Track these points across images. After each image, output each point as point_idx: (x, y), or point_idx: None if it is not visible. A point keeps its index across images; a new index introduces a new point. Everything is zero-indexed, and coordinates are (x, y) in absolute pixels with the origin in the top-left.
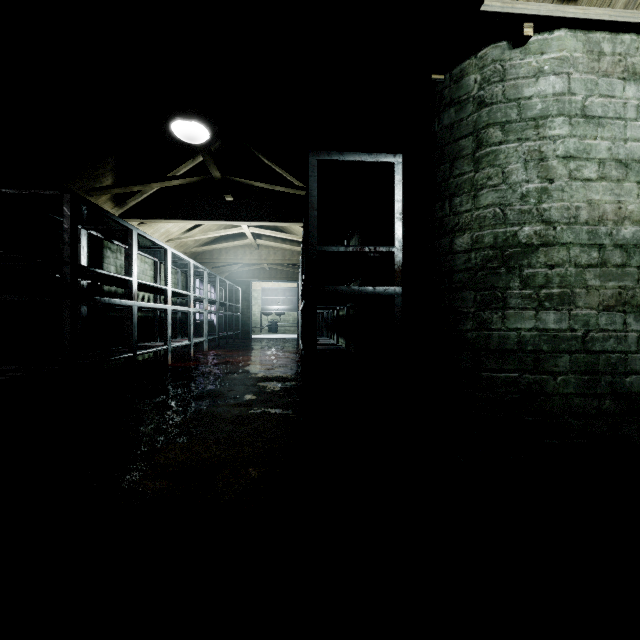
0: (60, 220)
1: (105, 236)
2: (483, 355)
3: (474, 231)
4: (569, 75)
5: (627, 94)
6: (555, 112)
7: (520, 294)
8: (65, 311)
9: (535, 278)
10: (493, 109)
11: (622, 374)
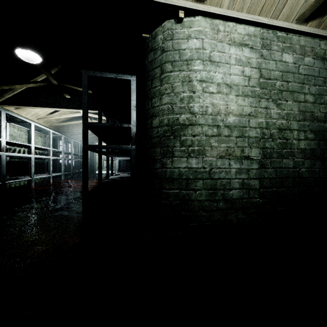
0: None
1: None
2: (163, 181)
3: (160, 116)
4: (203, 39)
5: (231, 52)
6: (196, 57)
7: (180, 149)
8: None
9: (187, 141)
10: (167, 54)
11: (228, 189)
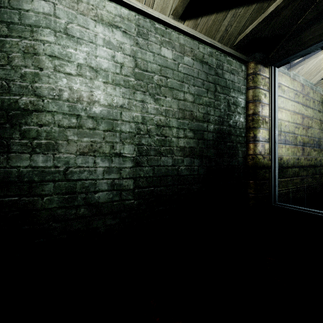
0: None
1: None
2: None
3: None
4: (55, 4)
5: (97, 30)
6: (44, 25)
7: (20, 143)
8: None
9: (30, 132)
10: (1, 11)
11: (93, 192)
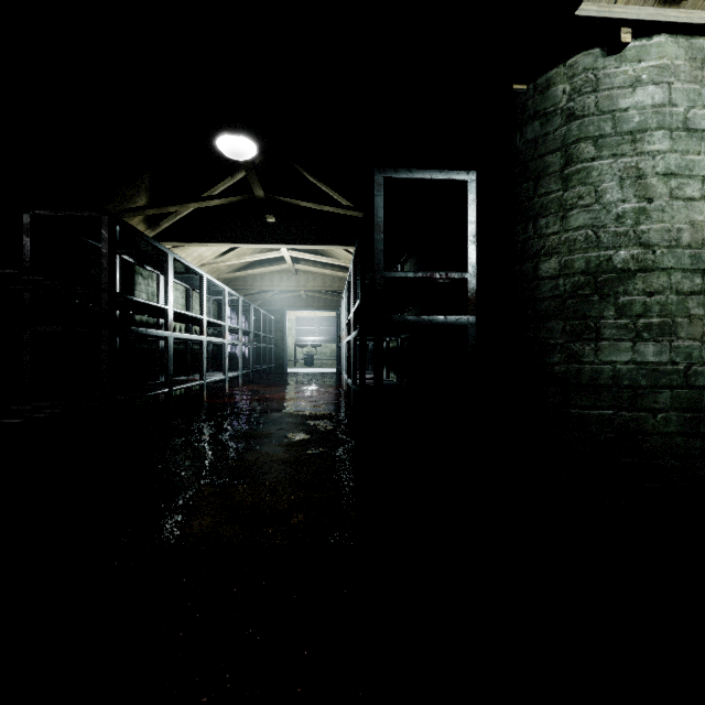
0: (92, 244)
1: (137, 261)
2: (573, 390)
3: (562, 255)
4: (670, 85)
5: None
6: (654, 125)
7: (615, 324)
8: (103, 343)
9: (632, 306)
10: (585, 122)
11: None
